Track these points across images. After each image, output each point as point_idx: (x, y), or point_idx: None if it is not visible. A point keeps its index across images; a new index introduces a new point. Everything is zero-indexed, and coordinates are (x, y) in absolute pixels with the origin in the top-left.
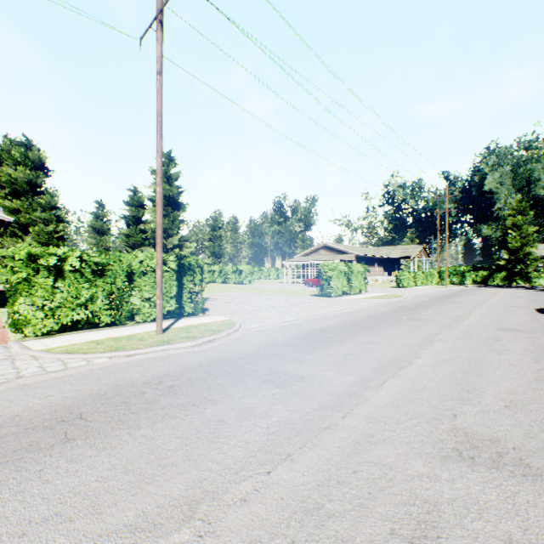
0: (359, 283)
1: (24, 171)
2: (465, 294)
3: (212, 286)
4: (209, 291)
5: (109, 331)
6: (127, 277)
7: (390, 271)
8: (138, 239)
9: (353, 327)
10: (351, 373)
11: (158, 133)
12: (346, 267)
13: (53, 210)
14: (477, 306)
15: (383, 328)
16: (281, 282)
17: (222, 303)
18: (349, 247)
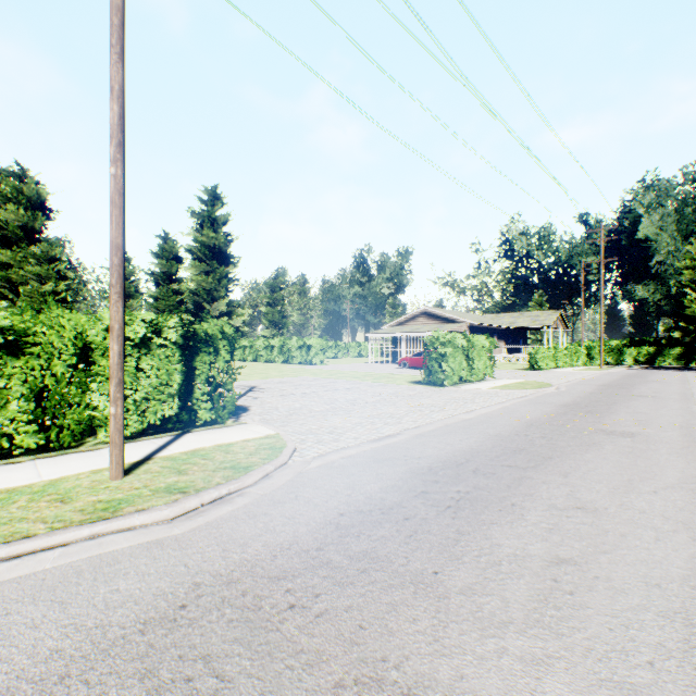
0: (483, 364)
1: (16, 211)
2: (642, 381)
3: (269, 367)
4: (261, 376)
5: (19, 469)
6: (78, 357)
7: (514, 347)
8: (171, 303)
9: (513, 455)
10: (631, 690)
11: (112, 51)
12: (465, 340)
13: (53, 263)
14: (689, 403)
15: (575, 458)
16: (365, 362)
17: (274, 397)
18: (459, 314)
